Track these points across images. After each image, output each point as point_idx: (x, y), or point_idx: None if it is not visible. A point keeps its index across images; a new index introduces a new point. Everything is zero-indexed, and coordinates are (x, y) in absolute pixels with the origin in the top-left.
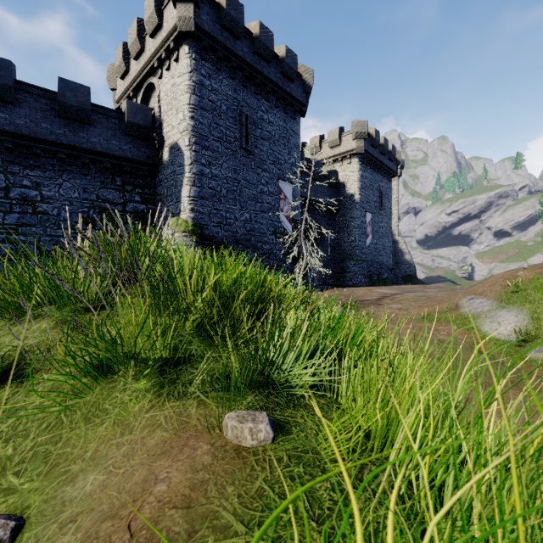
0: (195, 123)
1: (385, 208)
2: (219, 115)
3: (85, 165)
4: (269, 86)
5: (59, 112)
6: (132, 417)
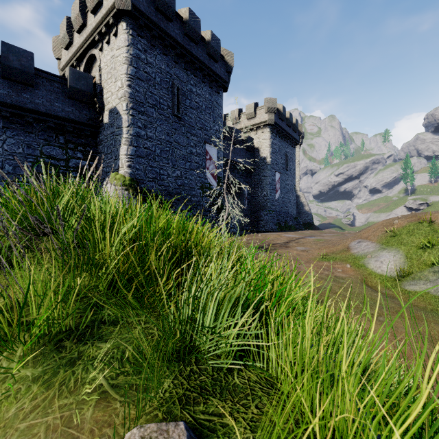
0: (132, 91)
1: (290, 169)
2: (153, 85)
3: (29, 124)
4: (197, 63)
5: (3, 73)
6: (2, 427)
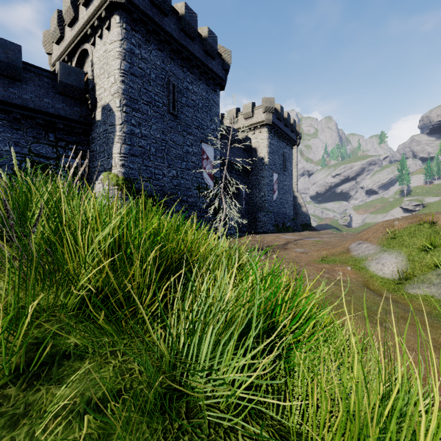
0: (126, 87)
1: (288, 170)
2: (148, 82)
3: (16, 120)
4: (193, 60)
5: None
6: None
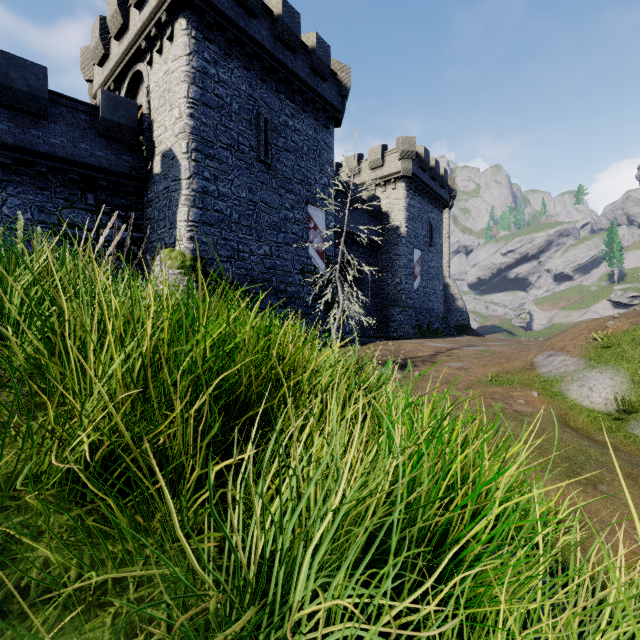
0: (196, 123)
1: (436, 244)
2: (228, 116)
3: (41, 176)
4: (295, 83)
5: (1, 99)
6: None
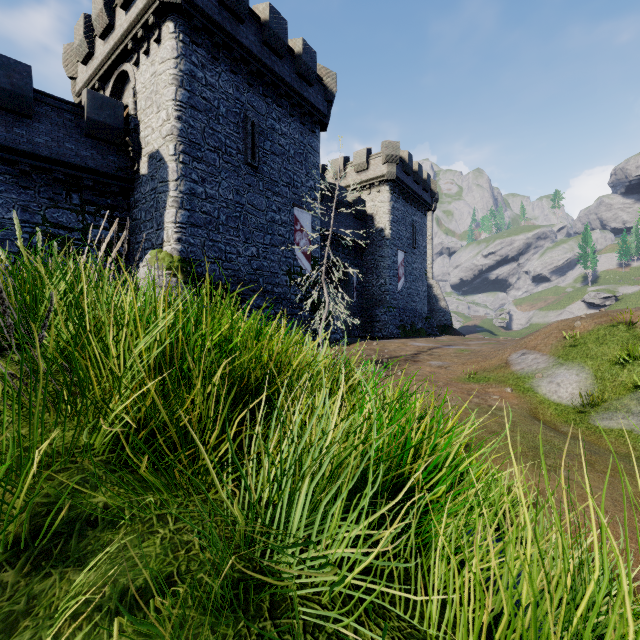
0: (183, 126)
1: (419, 246)
2: (216, 119)
3: (24, 175)
4: (282, 87)
5: None
6: None
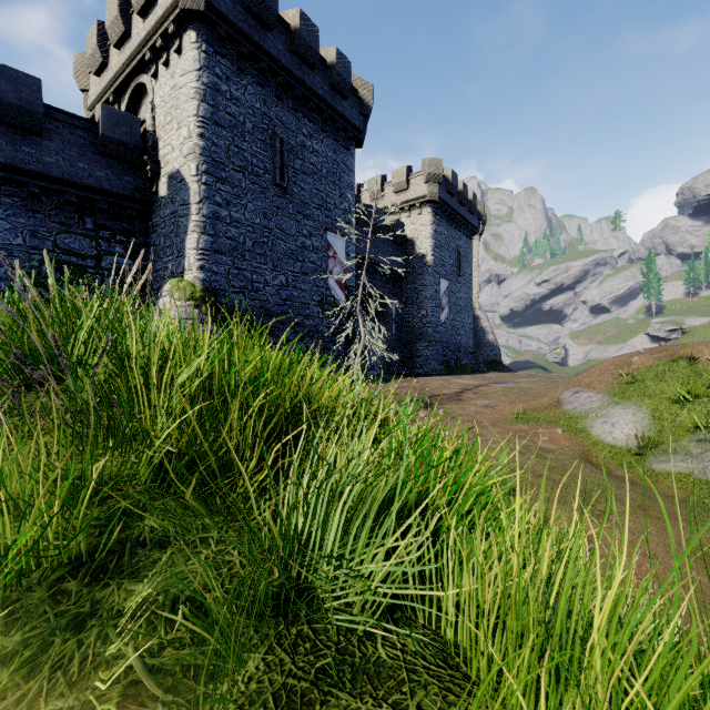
0: (206, 144)
1: (464, 274)
2: (242, 136)
3: (34, 197)
4: (313, 101)
5: None
6: None
